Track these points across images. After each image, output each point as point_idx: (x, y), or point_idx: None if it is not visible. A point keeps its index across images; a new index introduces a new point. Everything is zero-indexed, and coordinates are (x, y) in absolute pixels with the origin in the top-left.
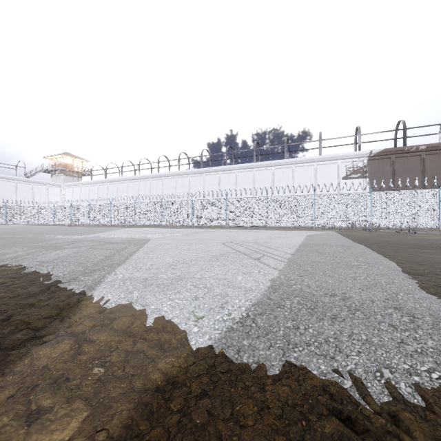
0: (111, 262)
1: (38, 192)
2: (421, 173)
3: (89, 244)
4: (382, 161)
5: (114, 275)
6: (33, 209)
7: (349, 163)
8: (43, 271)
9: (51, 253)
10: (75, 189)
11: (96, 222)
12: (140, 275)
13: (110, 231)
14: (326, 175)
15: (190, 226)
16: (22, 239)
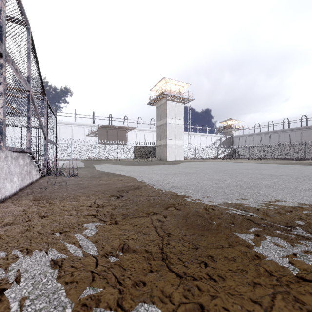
0: None
1: None
2: (117, 137)
3: None
4: (103, 130)
5: None
6: None
7: (90, 128)
8: None
9: None
10: None
11: None
12: None
13: None
14: (78, 132)
15: None
16: None
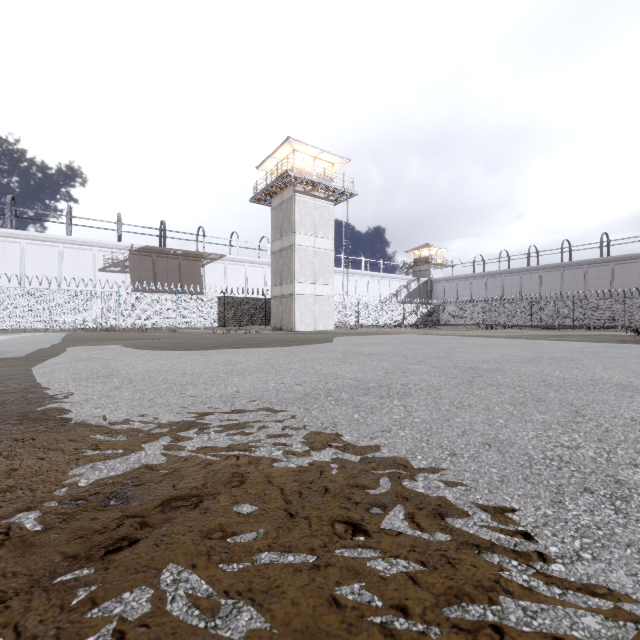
0: None
1: None
2: (179, 276)
3: None
4: (145, 258)
5: None
6: None
7: (108, 253)
8: None
9: None
10: None
11: None
12: None
13: None
14: (77, 263)
15: None
16: None
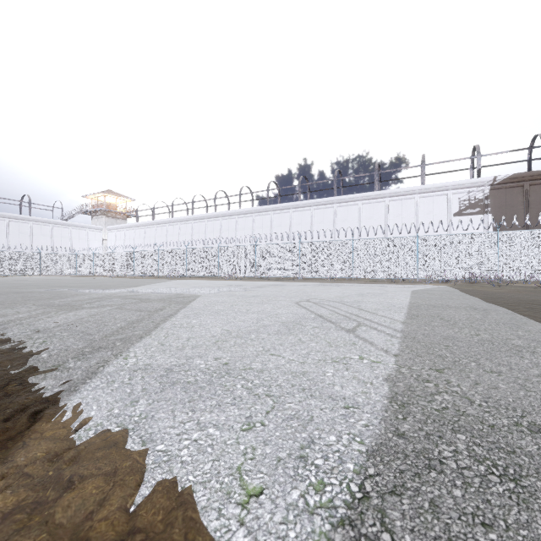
0: (130, 334)
1: (77, 237)
2: None
3: (118, 303)
4: (511, 190)
5: (123, 360)
6: (70, 257)
7: (464, 194)
8: (25, 347)
9: (59, 316)
10: (118, 233)
11: (141, 273)
12: (162, 362)
13: (153, 284)
14: (431, 211)
15: (254, 277)
16: (41, 294)
